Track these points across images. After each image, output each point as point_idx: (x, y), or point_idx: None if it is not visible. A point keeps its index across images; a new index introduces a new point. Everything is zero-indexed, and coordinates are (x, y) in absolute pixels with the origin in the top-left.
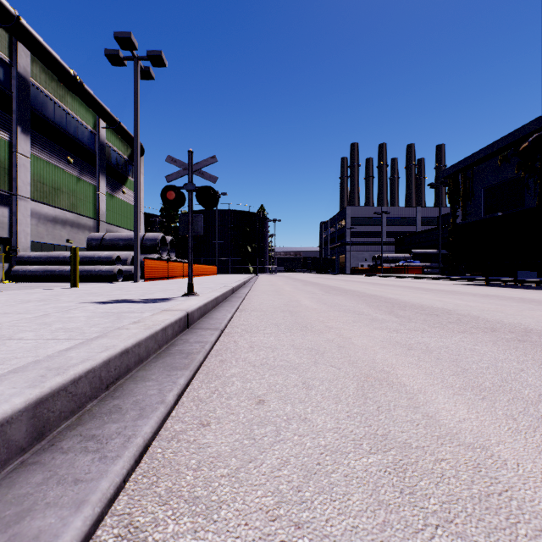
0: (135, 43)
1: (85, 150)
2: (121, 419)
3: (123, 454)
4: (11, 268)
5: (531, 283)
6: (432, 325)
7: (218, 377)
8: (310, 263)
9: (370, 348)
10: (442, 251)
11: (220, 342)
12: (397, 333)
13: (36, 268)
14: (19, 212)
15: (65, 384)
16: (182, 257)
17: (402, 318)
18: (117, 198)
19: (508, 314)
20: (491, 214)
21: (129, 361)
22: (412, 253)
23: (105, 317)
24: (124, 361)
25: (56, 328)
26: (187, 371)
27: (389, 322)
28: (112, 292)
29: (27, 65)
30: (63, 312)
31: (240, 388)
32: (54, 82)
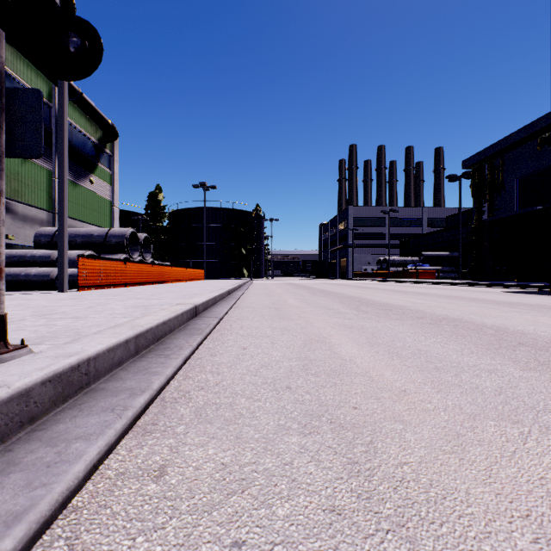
0: None
1: None
2: None
3: None
4: None
5: None
6: None
7: None
8: (310, 267)
9: None
10: (455, 254)
11: None
12: None
13: None
14: None
15: None
16: (169, 259)
17: None
18: (82, 188)
19: None
20: (529, 208)
21: None
22: (422, 256)
23: None
24: None
25: None
26: None
27: None
28: None
29: None
30: None
31: None
32: None
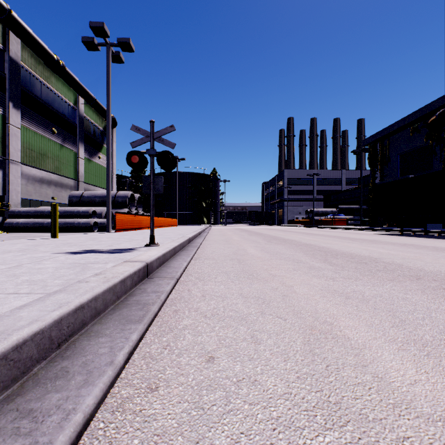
0: (108, 32)
1: (67, 122)
2: (65, 387)
3: (56, 439)
4: (4, 221)
5: (438, 233)
6: (363, 273)
7: (170, 329)
8: (254, 216)
9: (311, 297)
10: (363, 207)
11: (175, 291)
12: (334, 281)
13: (25, 220)
14: (11, 173)
15: (5, 351)
16: (148, 211)
17: (336, 266)
18: (94, 162)
19: (427, 262)
20: (404, 176)
21: (84, 316)
22: (338, 208)
23: (71, 268)
24: (79, 316)
25: (22, 280)
26: (141, 324)
27: (325, 270)
28: (85, 242)
29: (18, 51)
30: (35, 262)
31: (191, 342)
32: (41, 65)
